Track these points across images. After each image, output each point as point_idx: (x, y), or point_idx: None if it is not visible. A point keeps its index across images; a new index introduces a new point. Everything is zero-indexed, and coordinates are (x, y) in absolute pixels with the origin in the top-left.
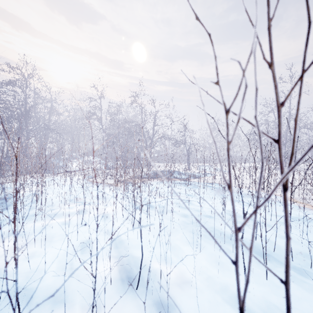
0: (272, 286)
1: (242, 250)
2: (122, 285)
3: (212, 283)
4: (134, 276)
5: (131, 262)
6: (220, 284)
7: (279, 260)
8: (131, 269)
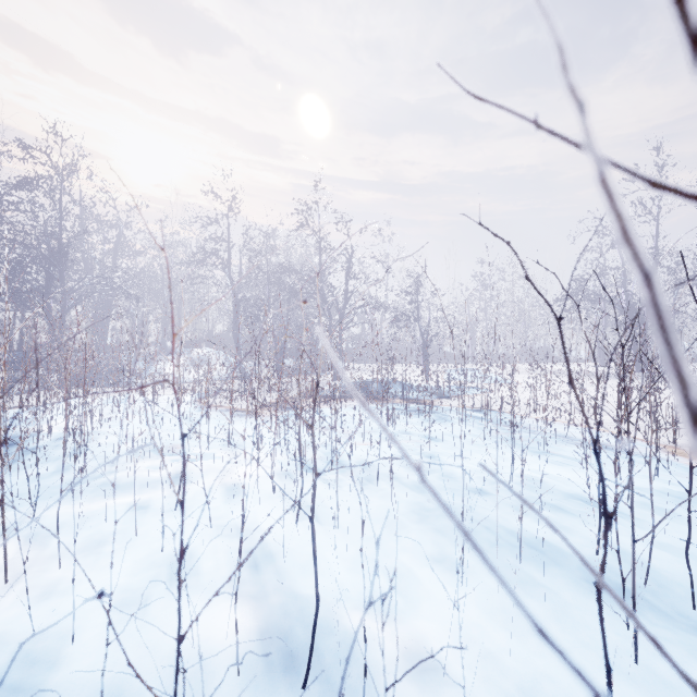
0: (653, 684)
1: (601, 617)
2: (267, 677)
3: (495, 672)
4: (299, 649)
5: (292, 612)
6: (517, 677)
7: (660, 609)
8: (290, 630)
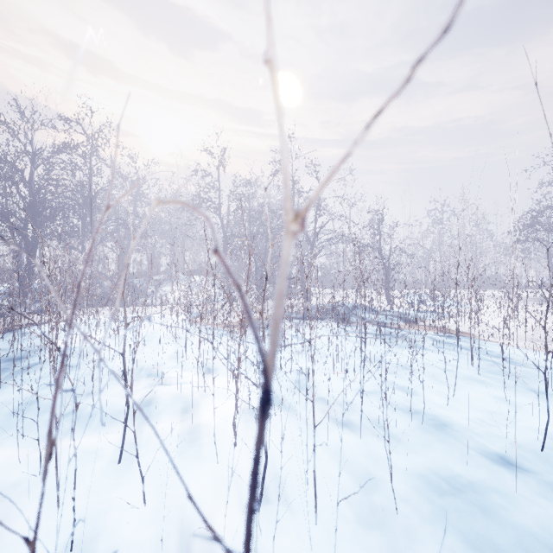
0: None
1: None
2: None
3: None
4: None
5: None
6: None
7: None
8: None
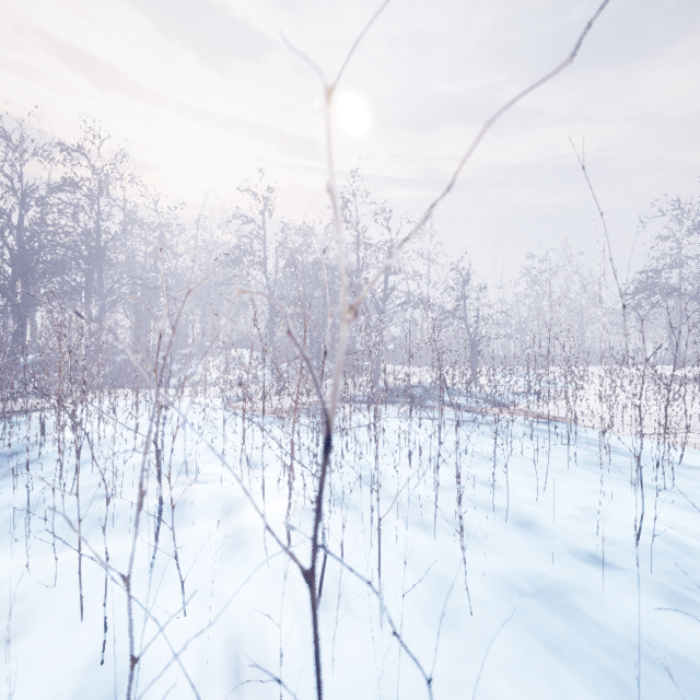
0: None
1: None
2: None
3: None
4: None
5: None
6: None
7: None
8: None
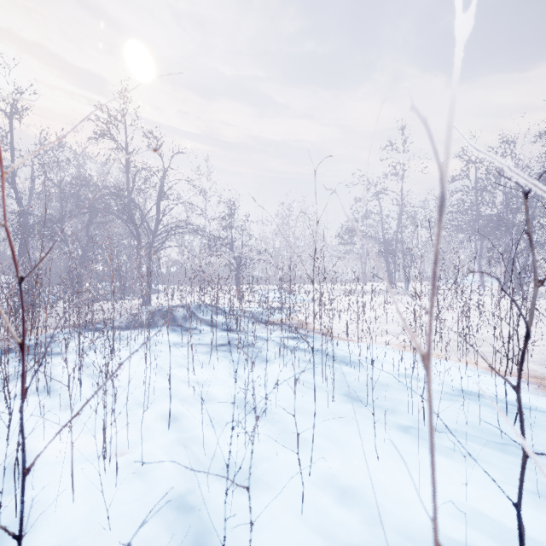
0: None
1: None
2: None
3: None
4: None
5: None
6: None
7: None
8: None
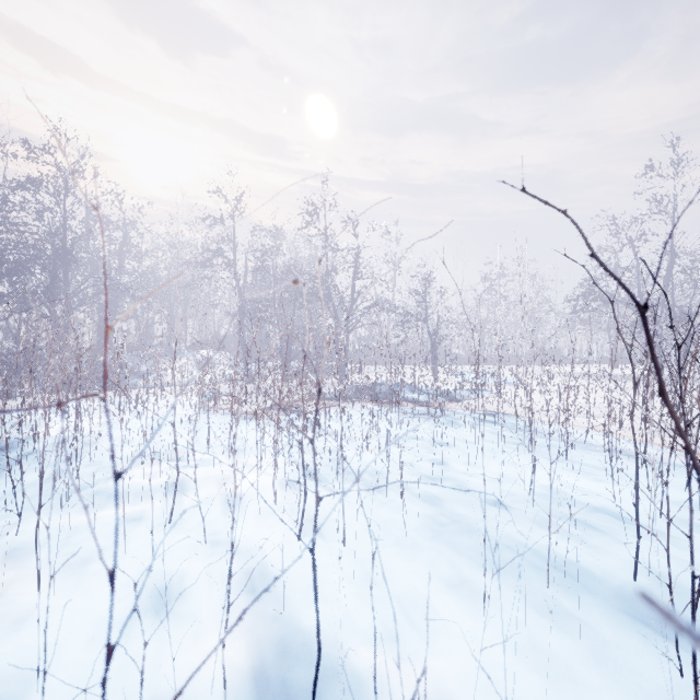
0: None
1: None
2: None
3: None
4: (298, 696)
5: (292, 649)
6: None
7: None
8: (289, 671)
